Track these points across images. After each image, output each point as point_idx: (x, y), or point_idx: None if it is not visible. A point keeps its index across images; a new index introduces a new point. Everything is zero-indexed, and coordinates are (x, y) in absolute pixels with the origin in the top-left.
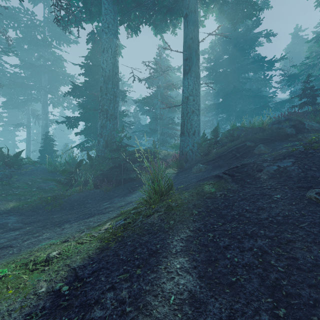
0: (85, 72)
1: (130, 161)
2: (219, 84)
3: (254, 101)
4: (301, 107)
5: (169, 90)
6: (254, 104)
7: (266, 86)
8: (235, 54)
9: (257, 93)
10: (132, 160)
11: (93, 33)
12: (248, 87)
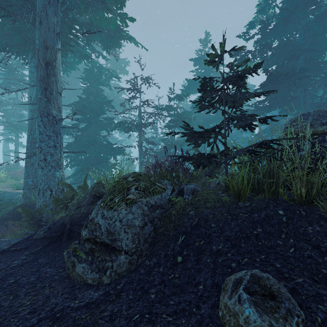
0: (73, 110)
1: (9, 216)
2: None
3: None
4: (197, 139)
5: (179, 101)
6: None
7: None
8: (283, 8)
9: None
10: (11, 215)
11: (88, 70)
12: None
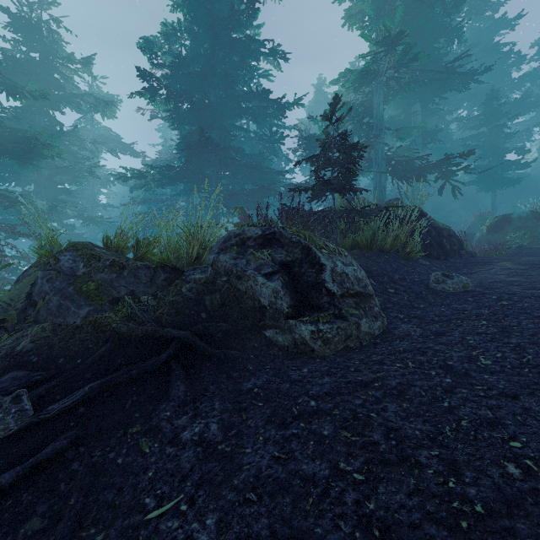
0: None
1: None
2: (188, 128)
3: (253, 176)
4: (318, 194)
5: (9, 96)
6: (253, 183)
7: (276, 153)
8: (210, 62)
9: (258, 162)
10: None
11: None
12: (248, 150)
